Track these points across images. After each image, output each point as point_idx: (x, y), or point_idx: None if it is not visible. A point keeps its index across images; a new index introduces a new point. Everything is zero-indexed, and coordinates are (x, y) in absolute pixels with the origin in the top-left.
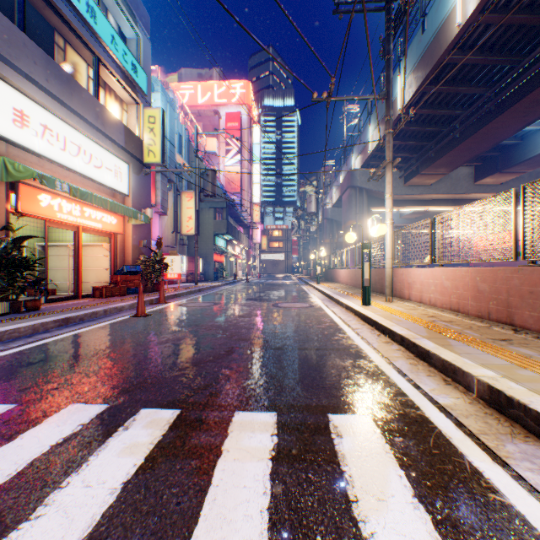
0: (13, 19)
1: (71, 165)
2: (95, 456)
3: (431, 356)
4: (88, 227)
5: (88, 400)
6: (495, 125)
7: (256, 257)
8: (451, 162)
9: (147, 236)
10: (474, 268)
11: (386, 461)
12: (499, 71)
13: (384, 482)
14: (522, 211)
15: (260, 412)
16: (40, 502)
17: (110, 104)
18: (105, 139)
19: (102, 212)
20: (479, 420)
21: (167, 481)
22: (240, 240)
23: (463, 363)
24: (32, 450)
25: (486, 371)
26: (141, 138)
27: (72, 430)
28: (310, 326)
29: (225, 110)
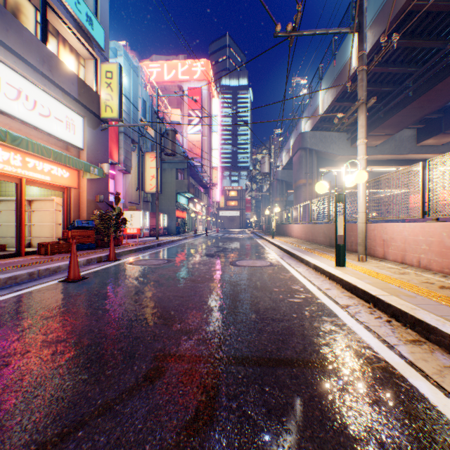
0: None
1: (7, 109)
2: None
3: None
4: (32, 179)
5: None
6: None
7: (214, 214)
8: (400, 122)
9: (104, 191)
10: None
11: None
12: None
13: None
14: None
15: None
16: None
17: (64, 55)
18: (53, 87)
19: (51, 164)
20: None
21: None
22: (201, 198)
23: None
24: None
25: None
26: (98, 93)
27: None
28: (282, 301)
29: (188, 85)
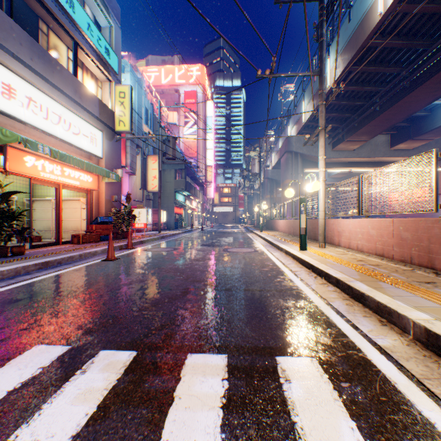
0: (3, 7)
1: (52, 132)
2: (49, 403)
3: (366, 298)
4: (67, 184)
5: (52, 341)
6: (409, 99)
7: (209, 210)
8: (372, 131)
9: (118, 192)
10: (398, 219)
11: (335, 410)
12: (413, 53)
13: (336, 436)
14: None
15: (211, 354)
16: None
17: (87, 81)
18: (82, 110)
19: (80, 171)
20: (420, 363)
21: (116, 434)
22: (196, 195)
23: (397, 305)
24: None
25: (420, 314)
26: (113, 110)
27: (32, 374)
28: (256, 269)
29: (184, 89)
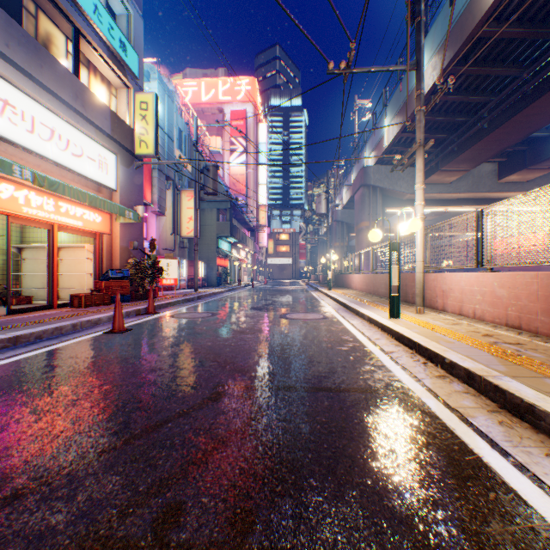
0: None
1: (41, 151)
2: None
3: (541, 416)
4: (64, 225)
5: None
6: (531, 111)
7: (262, 262)
8: (476, 156)
9: (139, 237)
10: (547, 273)
11: None
12: (539, 47)
13: None
14: None
15: None
16: None
17: (95, 86)
18: (86, 124)
19: (83, 208)
20: None
21: None
22: (245, 243)
23: None
24: None
25: None
26: (131, 127)
27: None
28: (329, 348)
29: (230, 107)
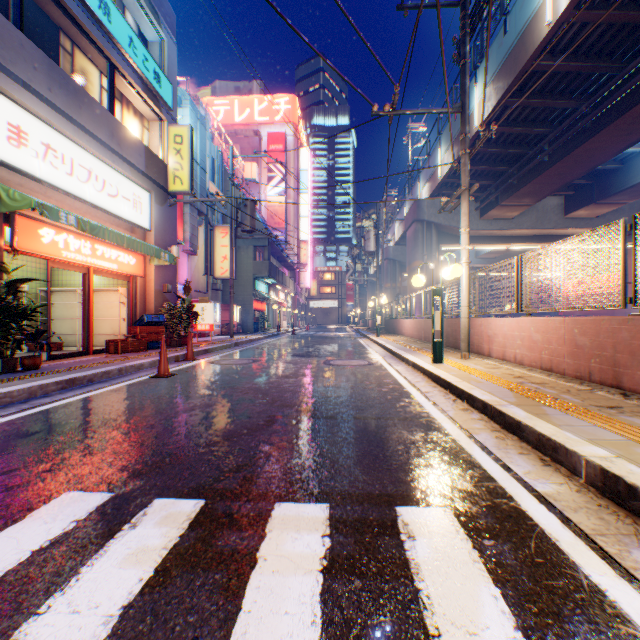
0: (9, 16)
1: (79, 193)
2: (89, 566)
3: (523, 428)
4: (100, 268)
5: (87, 486)
6: (591, 145)
7: (303, 305)
8: (538, 191)
9: (172, 279)
10: (571, 318)
11: (474, 574)
12: (597, 80)
13: (474, 606)
14: (633, 247)
15: (307, 503)
16: (7, 637)
17: (128, 120)
18: (122, 162)
19: (118, 250)
20: (592, 515)
21: (182, 604)
22: (285, 284)
23: (565, 438)
24: (7, 557)
25: (596, 449)
26: (165, 162)
27: (63, 529)
28: (370, 389)
29: (267, 129)
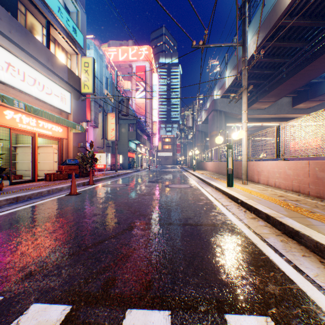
0: None
1: (28, 91)
2: None
3: (301, 236)
4: (41, 133)
5: None
6: (310, 68)
7: (154, 155)
8: (279, 93)
9: (83, 140)
10: (313, 161)
11: None
12: (314, 31)
13: None
14: None
15: (153, 310)
16: None
17: (58, 53)
18: (54, 75)
19: (52, 124)
20: None
21: None
22: (145, 143)
23: None
24: None
25: None
26: (79, 77)
27: None
28: (193, 203)
29: (136, 64)
